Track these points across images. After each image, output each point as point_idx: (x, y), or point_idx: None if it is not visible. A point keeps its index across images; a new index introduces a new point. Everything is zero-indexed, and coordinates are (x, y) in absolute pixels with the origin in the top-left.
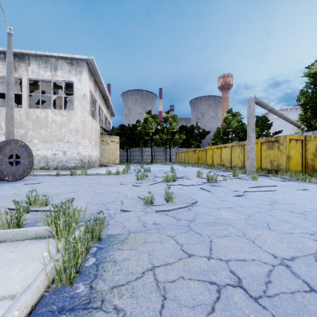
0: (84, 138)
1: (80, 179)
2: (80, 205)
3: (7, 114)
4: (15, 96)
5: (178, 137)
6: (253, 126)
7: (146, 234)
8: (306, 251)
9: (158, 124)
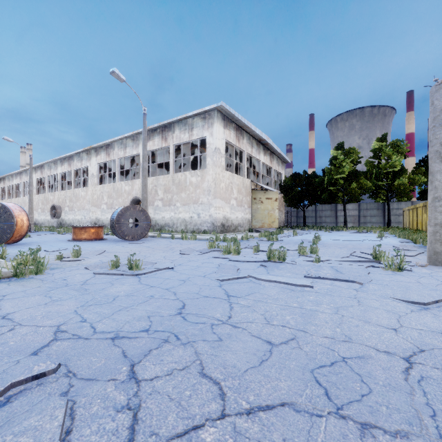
0: (215, 198)
1: (175, 243)
2: (90, 261)
3: (142, 183)
4: (186, 161)
5: (405, 181)
6: (440, 146)
7: (39, 282)
8: (24, 321)
9: (356, 162)
